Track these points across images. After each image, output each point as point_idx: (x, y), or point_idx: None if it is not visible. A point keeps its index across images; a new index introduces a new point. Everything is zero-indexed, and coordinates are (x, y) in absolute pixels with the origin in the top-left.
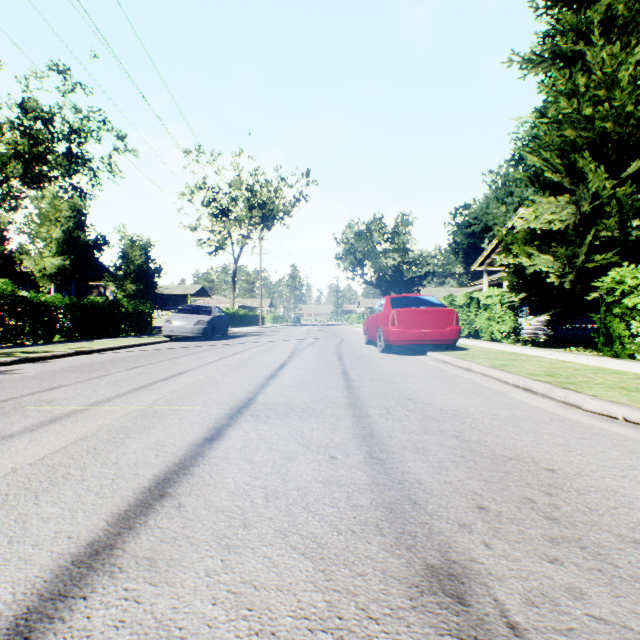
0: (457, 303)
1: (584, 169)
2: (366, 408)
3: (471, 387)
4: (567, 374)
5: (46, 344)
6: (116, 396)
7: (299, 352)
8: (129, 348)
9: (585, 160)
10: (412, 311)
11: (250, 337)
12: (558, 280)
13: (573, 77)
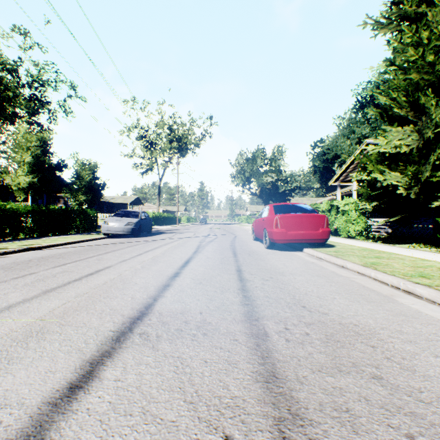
0: (321, 209)
1: (425, 105)
2: (262, 321)
3: (355, 288)
4: (438, 275)
5: (9, 241)
6: (19, 302)
7: (202, 248)
8: (72, 244)
9: (427, 97)
10: (292, 216)
11: (168, 234)
12: (406, 192)
13: (418, 31)
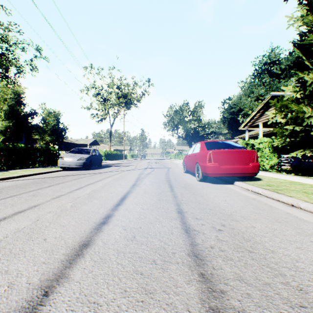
0: None
1: None
2: None
3: None
4: None
5: None
6: None
7: (140, 181)
8: (27, 176)
9: None
10: (224, 151)
11: (114, 167)
12: None
13: None
